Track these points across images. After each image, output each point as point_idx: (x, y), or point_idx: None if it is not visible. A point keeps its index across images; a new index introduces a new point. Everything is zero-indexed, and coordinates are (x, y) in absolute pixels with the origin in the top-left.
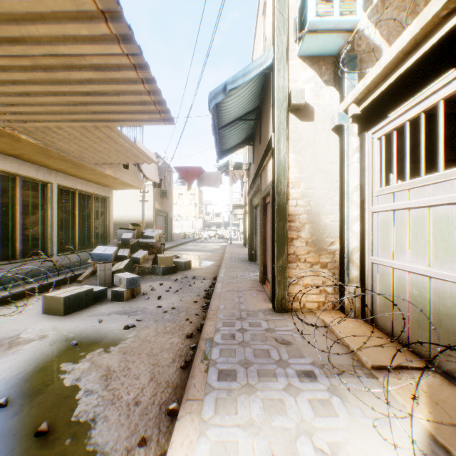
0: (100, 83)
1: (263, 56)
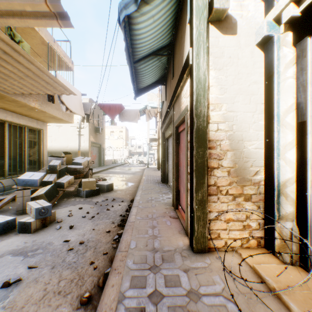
0: None
1: None
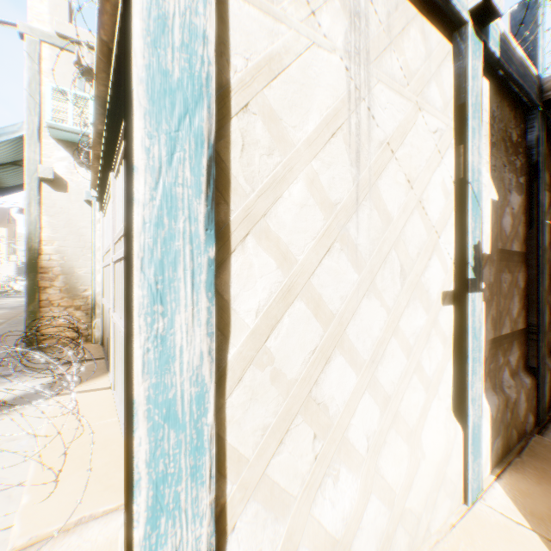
0: None
1: (18, 125)
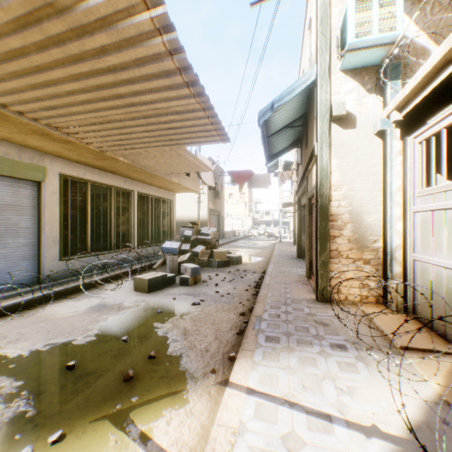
0: (178, 121)
1: (307, 74)
